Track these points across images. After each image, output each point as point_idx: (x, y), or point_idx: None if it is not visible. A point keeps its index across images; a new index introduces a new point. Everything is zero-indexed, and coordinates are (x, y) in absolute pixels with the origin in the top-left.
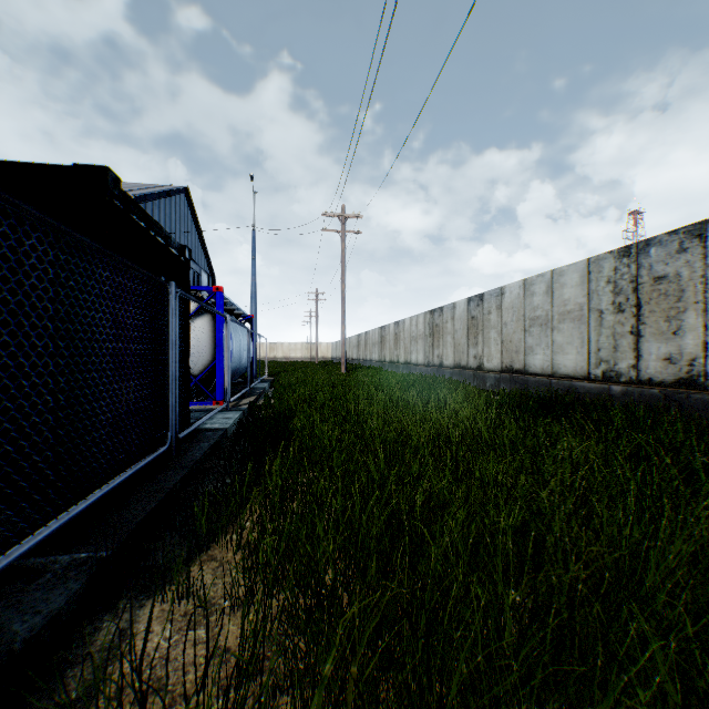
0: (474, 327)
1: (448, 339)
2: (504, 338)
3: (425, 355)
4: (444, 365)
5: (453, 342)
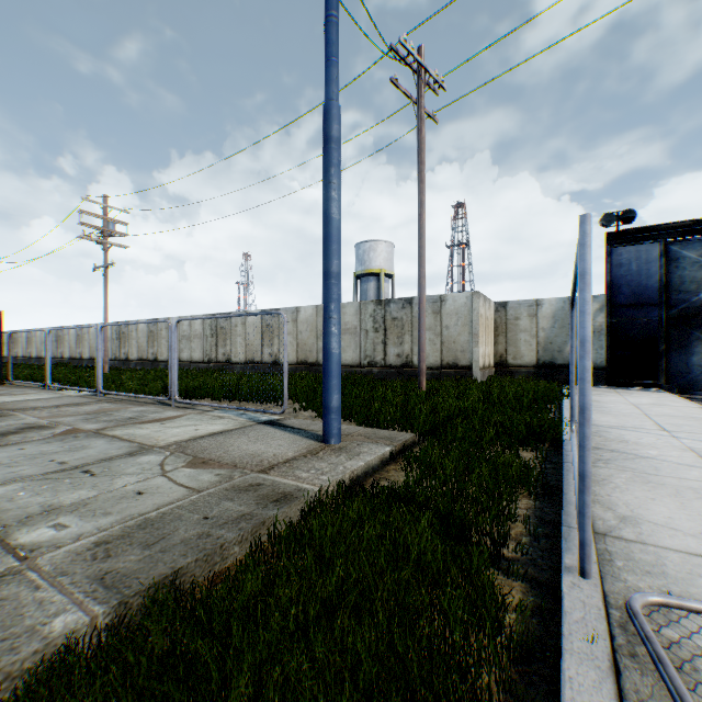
0: (80, 339)
1: (67, 344)
2: (91, 345)
3: (54, 352)
4: (66, 357)
5: (70, 346)
